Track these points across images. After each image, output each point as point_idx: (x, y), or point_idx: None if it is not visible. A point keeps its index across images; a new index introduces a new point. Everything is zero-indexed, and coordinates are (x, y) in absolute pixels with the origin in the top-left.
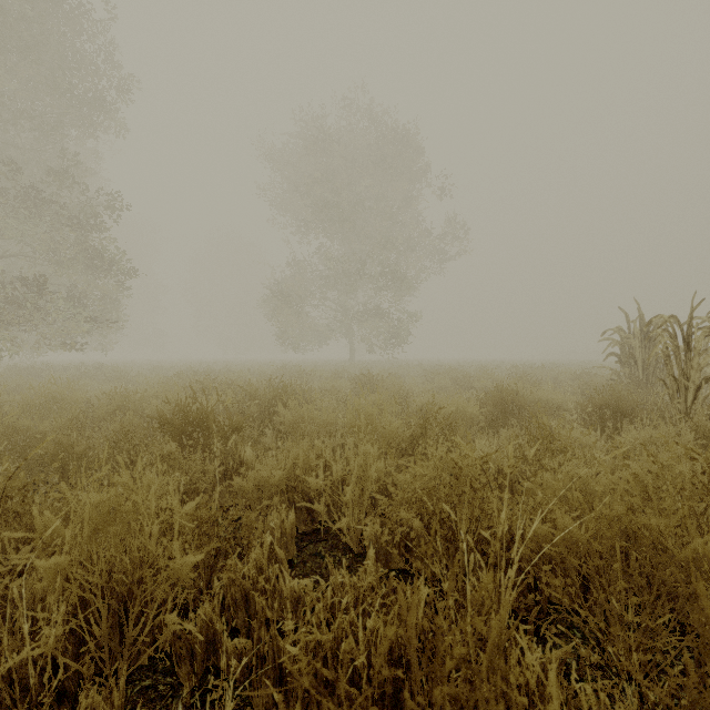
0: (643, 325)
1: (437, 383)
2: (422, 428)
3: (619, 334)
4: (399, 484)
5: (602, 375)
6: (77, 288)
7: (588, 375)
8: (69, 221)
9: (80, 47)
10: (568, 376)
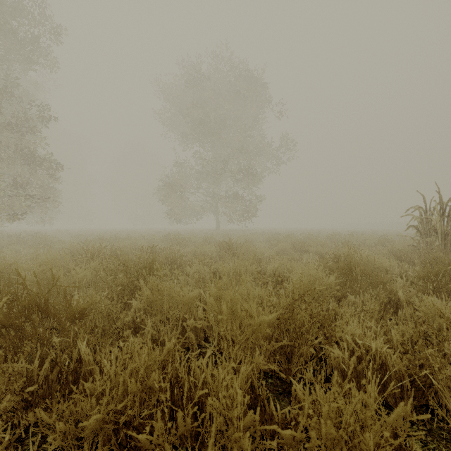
0: (442, 204)
1: (280, 247)
2: (289, 311)
3: (419, 211)
4: (284, 442)
5: (404, 242)
6: (21, 179)
7: (388, 241)
8: (7, 127)
9: (21, 3)
10: (373, 242)
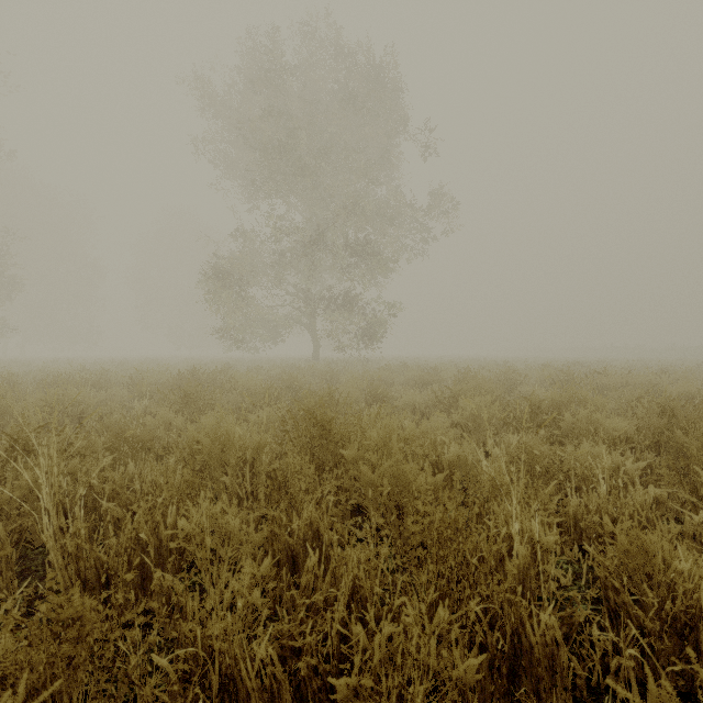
0: None
1: (470, 412)
2: None
3: None
4: None
5: None
6: None
7: None
8: None
9: None
10: (680, 391)
